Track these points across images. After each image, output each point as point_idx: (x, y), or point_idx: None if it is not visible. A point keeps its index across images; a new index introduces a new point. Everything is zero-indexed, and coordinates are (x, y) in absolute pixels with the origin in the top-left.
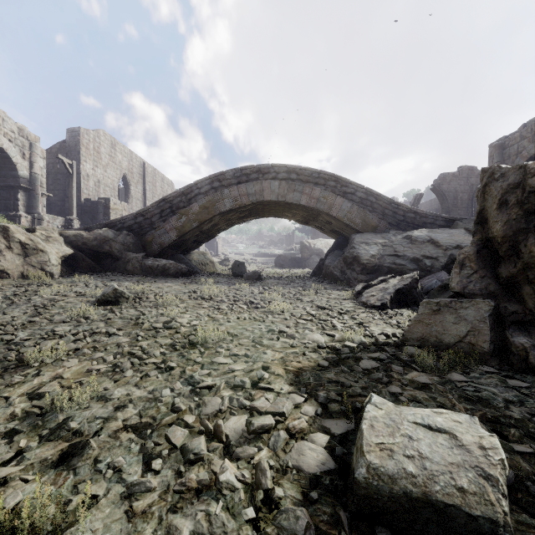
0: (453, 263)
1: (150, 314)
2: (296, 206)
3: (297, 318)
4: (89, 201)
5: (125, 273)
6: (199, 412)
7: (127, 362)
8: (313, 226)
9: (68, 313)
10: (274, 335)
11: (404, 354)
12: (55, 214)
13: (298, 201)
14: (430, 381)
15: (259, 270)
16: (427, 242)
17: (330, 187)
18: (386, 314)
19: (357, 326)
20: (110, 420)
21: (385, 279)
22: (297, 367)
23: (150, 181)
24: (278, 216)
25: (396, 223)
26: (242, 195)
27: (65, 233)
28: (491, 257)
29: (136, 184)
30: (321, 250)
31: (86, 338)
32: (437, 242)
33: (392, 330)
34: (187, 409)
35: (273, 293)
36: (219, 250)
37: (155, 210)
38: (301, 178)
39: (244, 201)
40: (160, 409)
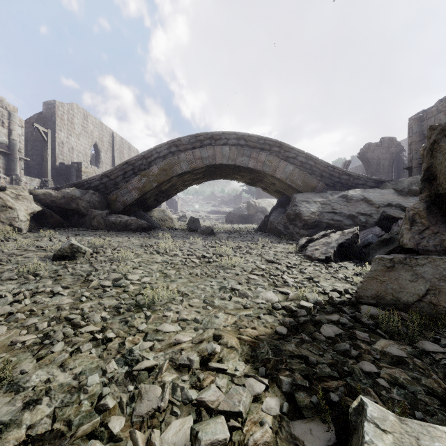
0: (385, 219)
1: (103, 270)
2: (244, 168)
3: (248, 273)
4: (64, 165)
5: (91, 228)
6: (131, 411)
7: (61, 331)
8: (259, 187)
9: (19, 270)
10: (226, 294)
11: (364, 316)
12: (33, 176)
13: (246, 164)
14: (404, 353)
15: (212, 225)
16: (361, 201)
17: (274, 152)
18: (332, 268)
19: (307, 281)
20: (11, 428)
21: (326, 234)
22: (252, 335)
23: (118, 149)
24: (229, 178)
25: (332, 184)
26: (196, 158)
27: (35, 192)
28: (441, 214)
29: (106, 151)
30: (265, 208)
31: (24, 300)
32: (370, 201)
33: (342, 285)
34: (117, 405)
35: (225, 247)
36: (178, 208)
37: (119, 172)
38: (249, 144)
39: (198, 164)
40: (82, 405)
